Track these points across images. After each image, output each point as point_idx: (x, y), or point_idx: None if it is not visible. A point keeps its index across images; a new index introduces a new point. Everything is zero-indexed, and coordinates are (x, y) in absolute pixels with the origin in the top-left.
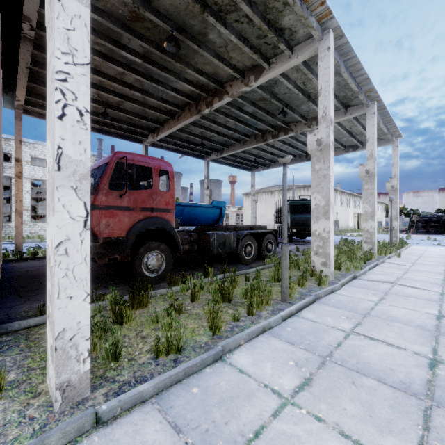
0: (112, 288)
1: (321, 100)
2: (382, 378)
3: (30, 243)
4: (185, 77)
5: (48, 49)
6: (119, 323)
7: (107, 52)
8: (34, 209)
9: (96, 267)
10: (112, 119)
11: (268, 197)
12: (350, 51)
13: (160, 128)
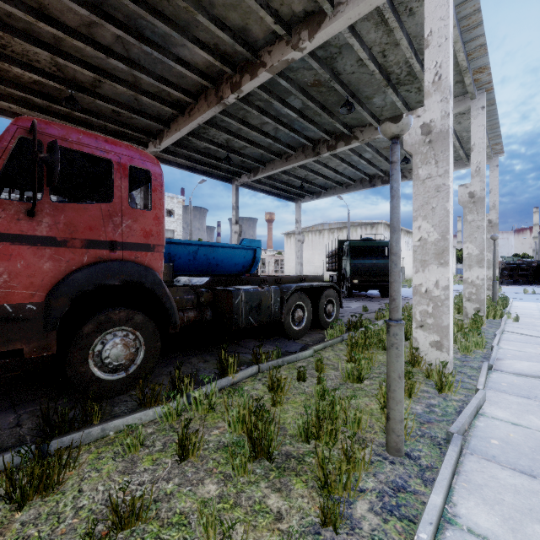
0: None
1: (431, 54)
2: None
3: None
4: (197, 36)
5: None
6: None
7: None
8: None
9: None
10: (87, 112)
11: (316, 237)
12: None
13: (164, 131)
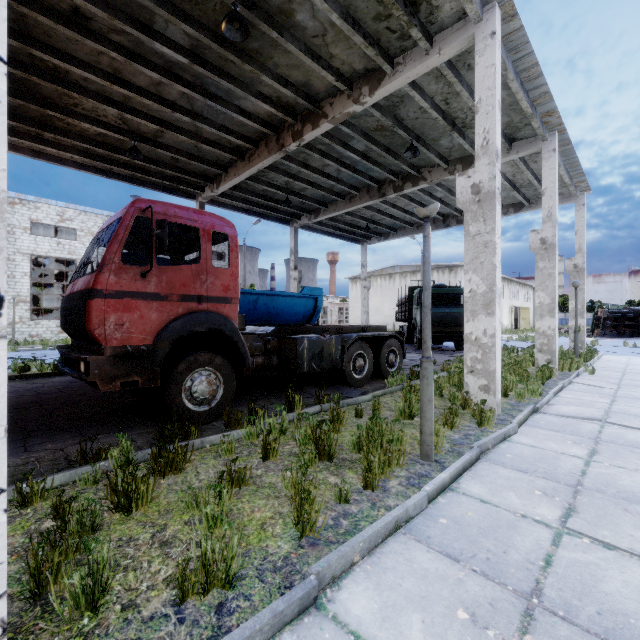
0: (121, 437)
1: (480, 120)
2: None
3: (27, 351)
4: (260, 90)
5: None
6: (123, 511)
7: (132, 46)
8: (38, 300)
9: (115, 392)
10: (147, 160)
11: (385, 282)
12: (524, 44)
13: (222, 175)
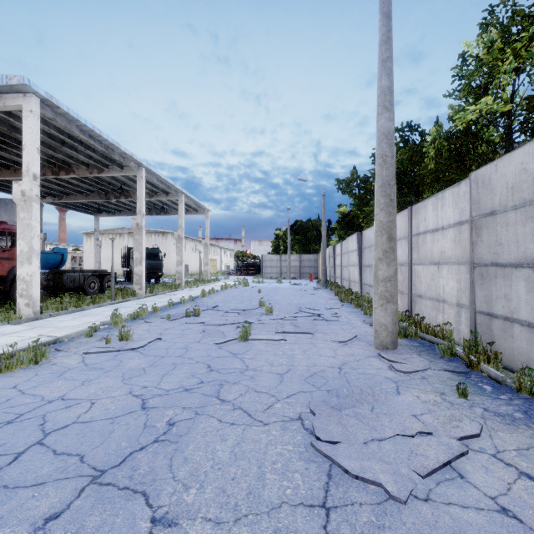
0: (9, 301)
1: (139, 202)
2: (135, 307)
3: None
4: None
5: (21, 213)
6: None
7: None
8: None
9: None
10: None
11: (116, 239)
12: (158, 175)
13: None
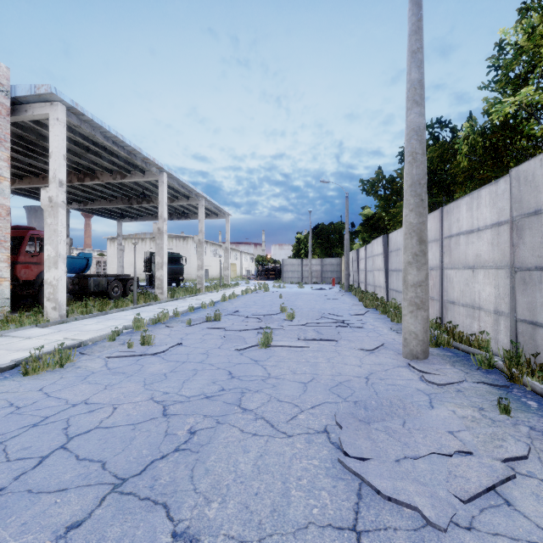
0: (38, 305)
1: (160, 207)
2: (157, 312)
3: None
4: None
5: (48, 218)
6: None
7: None
8: None
9: None
10: None
11: (139, 244)
12: (179, 180)
13: (16, 179)
